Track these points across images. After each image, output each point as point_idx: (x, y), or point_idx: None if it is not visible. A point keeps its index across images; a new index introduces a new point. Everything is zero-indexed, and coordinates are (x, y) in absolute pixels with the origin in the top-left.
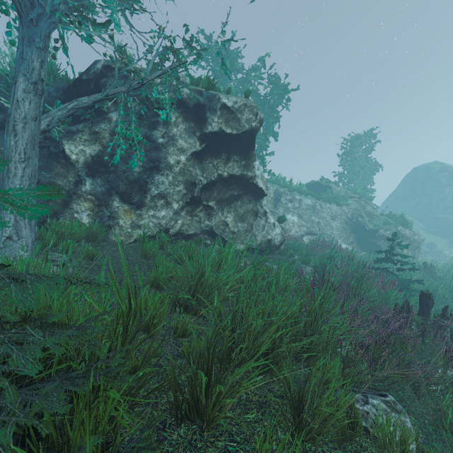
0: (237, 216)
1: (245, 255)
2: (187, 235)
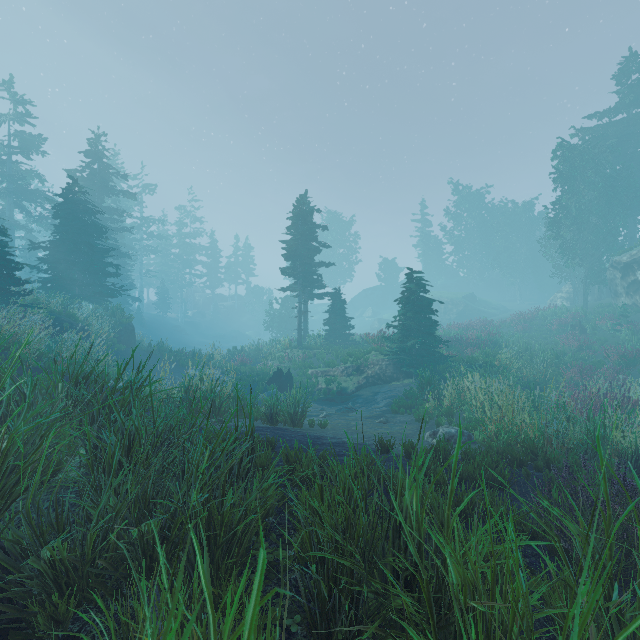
0: (639, 297)
1: (634, 313)
2: (630, 305)
